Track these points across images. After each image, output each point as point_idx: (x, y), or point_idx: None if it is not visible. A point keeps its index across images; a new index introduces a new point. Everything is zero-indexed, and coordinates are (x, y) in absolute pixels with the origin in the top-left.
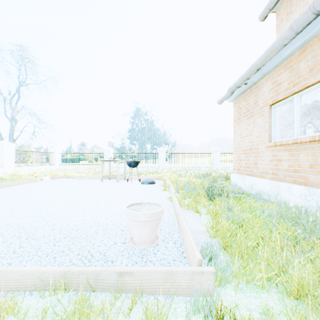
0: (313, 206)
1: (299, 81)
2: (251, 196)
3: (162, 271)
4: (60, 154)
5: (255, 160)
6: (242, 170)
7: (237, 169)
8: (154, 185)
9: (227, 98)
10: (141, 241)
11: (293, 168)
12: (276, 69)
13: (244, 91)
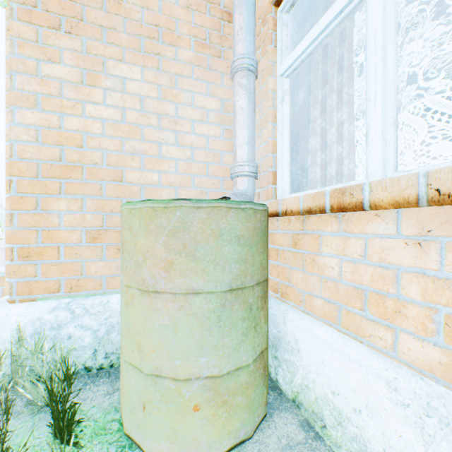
0: None
1: None
2: None
3: None
4: None
5: None
6: None
7: None
8: None
9: None
10: None
11: None
12: None
13: None
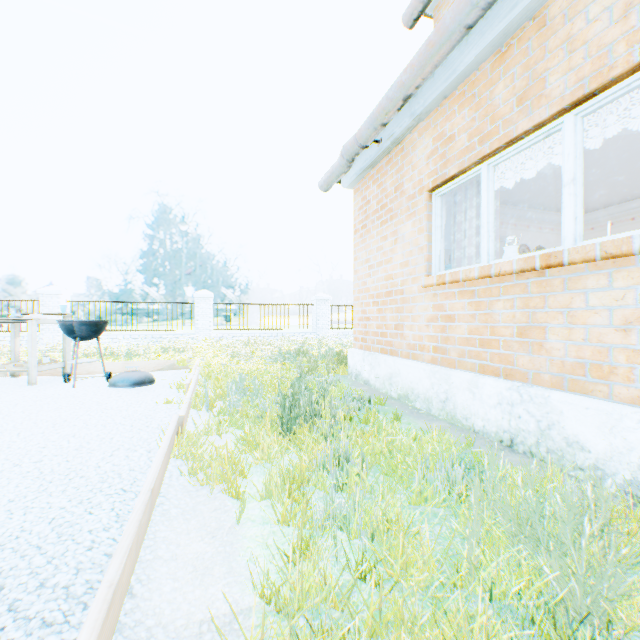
0: (531, 430)
1: (495, 129)
2: (391, 404)
3: None
4: None
5: (399, 319)
6: (371, 342)
7: (361, 339)
8: (149, 388)
9: (340, 176)
10: None
11: (480, 337)
12: (443, 106)
13: (375, 162)
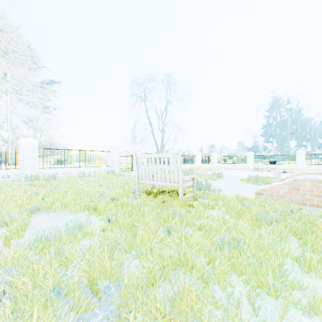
0: None
1: None
2: None
3: (279, 177)
4: (216, 157)
5: None
6: None
7: None
8: (285, 173)
9: None
10: (276, 176)
11: None
12: None
13: None
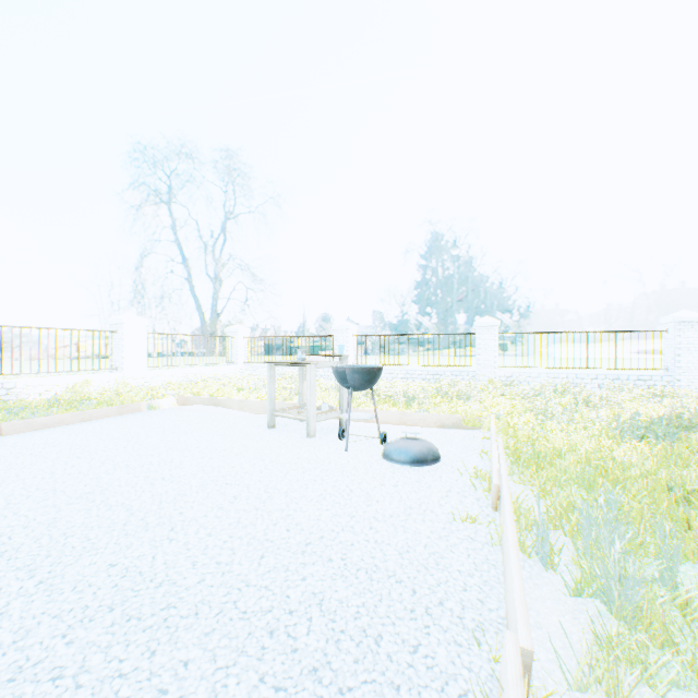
0: None
1: None
2: None
3: None
4: (247, 340)
5: None
6: None
7: None
8: (432, 468)
9: None
10: None
11: None
12: None
13: None
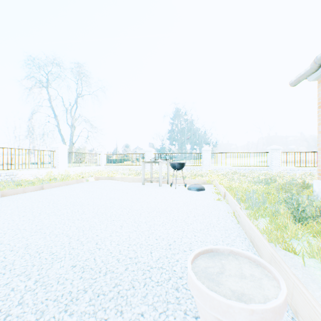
0: None
1: None
2: None
3: None
4: (106, 155)
5: None
6: None
7: None
8: (203, 192)
9: (309, 75)
10: None
11: None
12: None
13: None
